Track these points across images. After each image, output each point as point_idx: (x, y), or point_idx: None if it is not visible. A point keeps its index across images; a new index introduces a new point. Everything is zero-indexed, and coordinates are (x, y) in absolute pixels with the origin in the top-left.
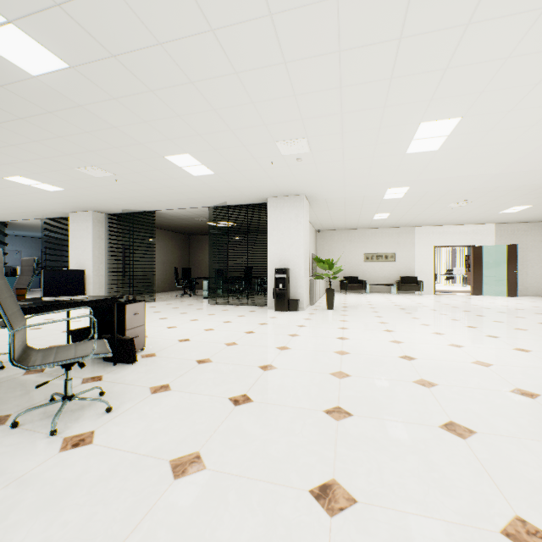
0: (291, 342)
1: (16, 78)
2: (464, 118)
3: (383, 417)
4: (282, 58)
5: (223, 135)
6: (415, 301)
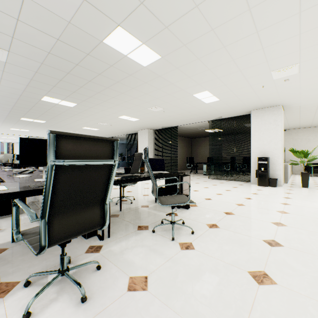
0: (286, 208)
1: (137, 70)
2: None
3: None
4: (298, 10)
5: (233, 75)
6: None
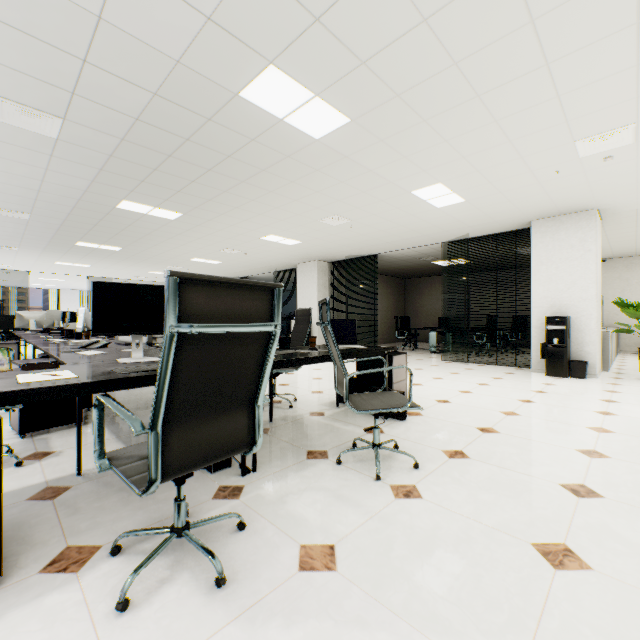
0: (608, 423)
1: (302, 146)
2: None
3: None
4: (634, 18)
5: (494, 151)
6: None
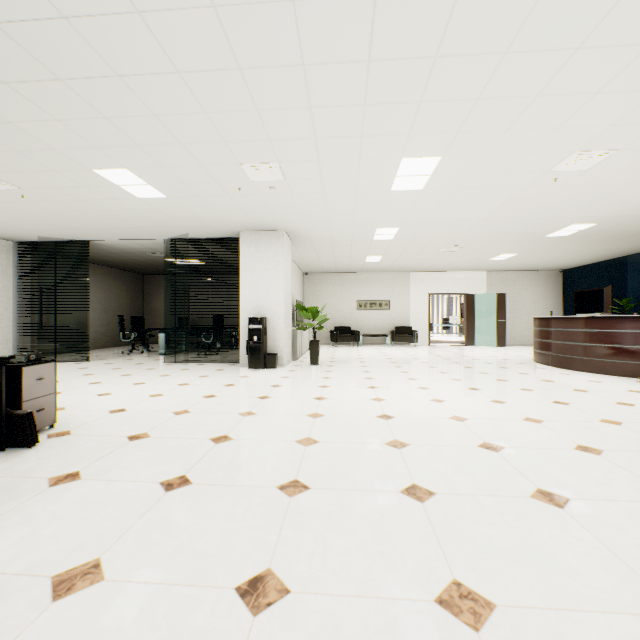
0: (259, 406)
1: None
2: (444, 158)
3: (343, 488)
4: (236, 63)
5: (171, 150)
6: (408, 354)
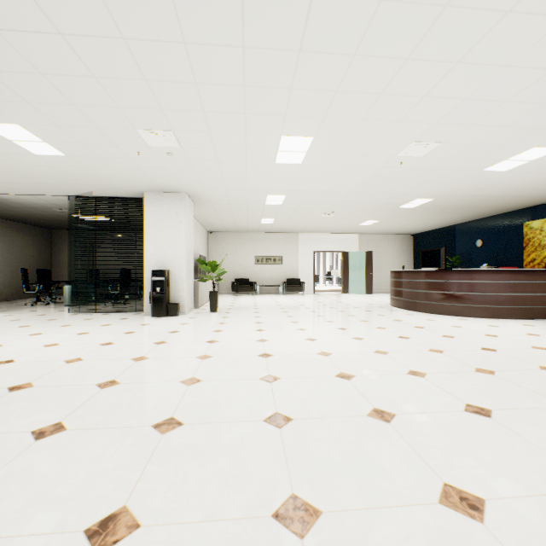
0: (153, 351)
1: None
2: (316, 139)
3: (214, 421)
4: (119, 32)
5: (64, 109)
6: (296, 301)
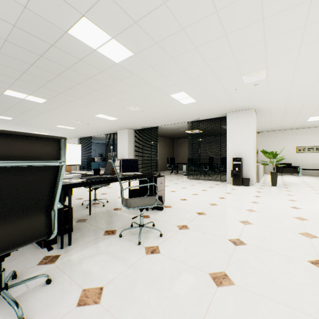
0: (255, 207)
1: (109, 66)
2: None
3: None
4: (261, 17)
5: (207, 77)
6: None
